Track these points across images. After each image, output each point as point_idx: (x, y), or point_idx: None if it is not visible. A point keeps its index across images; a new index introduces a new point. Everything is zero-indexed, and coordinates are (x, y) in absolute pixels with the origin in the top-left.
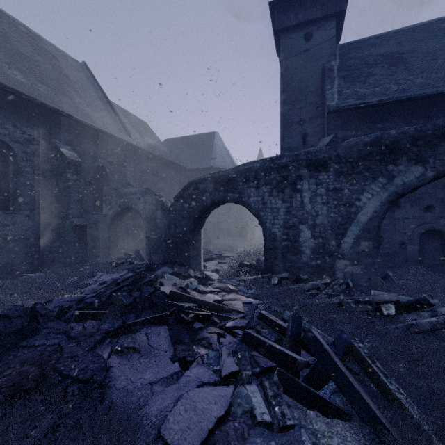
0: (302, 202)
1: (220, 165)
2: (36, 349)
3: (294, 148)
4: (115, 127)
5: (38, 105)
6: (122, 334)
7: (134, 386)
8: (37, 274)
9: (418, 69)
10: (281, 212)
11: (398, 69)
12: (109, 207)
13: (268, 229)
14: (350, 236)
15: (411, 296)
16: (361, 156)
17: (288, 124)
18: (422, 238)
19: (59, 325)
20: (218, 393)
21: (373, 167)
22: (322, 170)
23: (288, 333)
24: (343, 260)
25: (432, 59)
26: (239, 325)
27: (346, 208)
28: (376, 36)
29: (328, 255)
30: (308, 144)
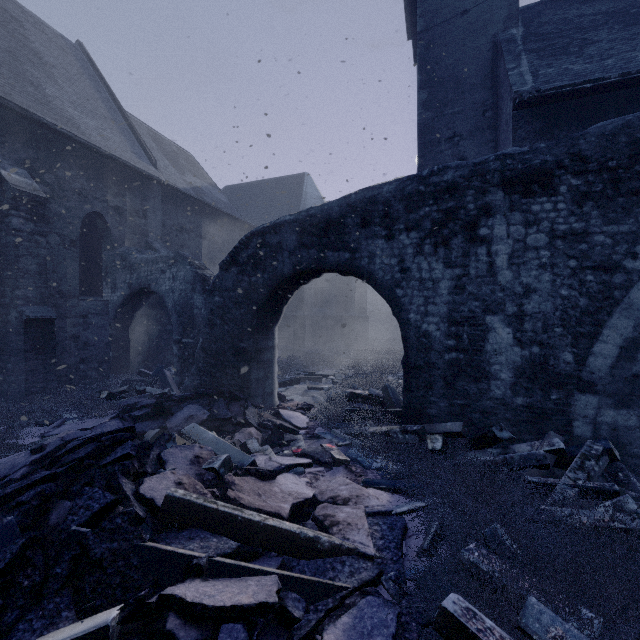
0: (492, 265)
1: None
2: None
3: None
4: (128, 148)
5: None
6: None
7: None
8: None
9: None
10: (444, 288)
11: None
12: (112, 288)
13: (414, 326)
14: (611, 339)
15: None
16: None
17: (431, 142)
18: None
19: None
20: None
21: None
22: (539, 190)
23: None
24: (591, 395)
25: None
26: (369, 639)
27: (600, 275)
28: None
29: (555, 383)
30: None
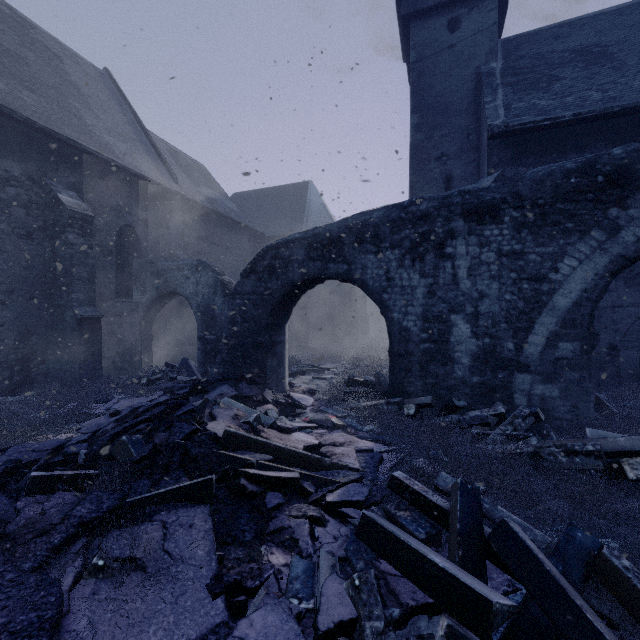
0: (455, 276)
1: None
2: None
3: None
4: (153, 167)
5: (20, 122)
6: (116, 523)
7: None
8: (14, 398)
9: (634, 68)
10: (419, 293)
11: (601, 68)
12: (142, 291)
13: (397, 323)
14: (540, 332)
15: None
16: (560, 194)
17: (422, 161)
18: None
19: None
20: None
21: (581, 212)
22: (490, 220)
23: (454, 525)
24: (526, 374)
25: None
26: (352, 498)
27: (533, 284)
28: (560, 24)
29: (501, 366)
30: None
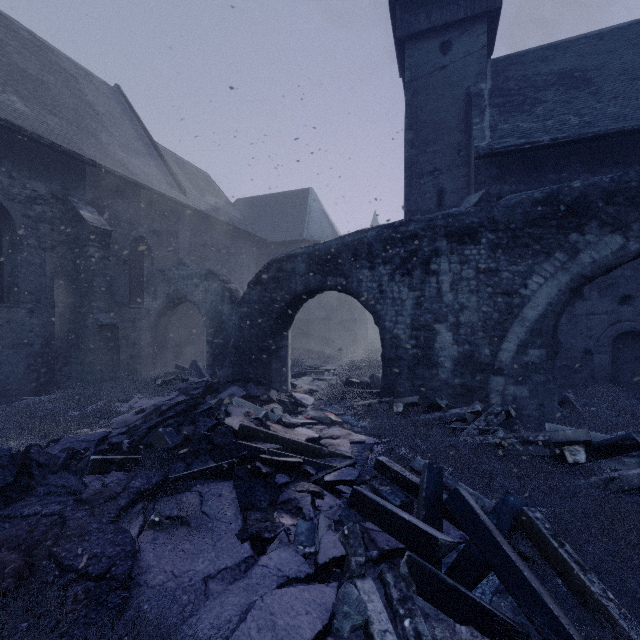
0: (440, 290)
1: (316, 236)
2: (24, 521)
3: (425, 211)
4: (163, 180)
5: (46, 146)
6: (162, 494)
7: (177, 583)
8: (43, 398)
9: (609, 94)
10: (408, 305)
11: (580, 93)
12: (153, 298)
13: (388, 331)
14: (512, 340)
15: (605, 432)
16: (529, 220)
17: (416, 175)
18: (616, 344)
19: (65, 480)
20: (312, 597)
21: (546, 236)
22: (469, 241)
23: (421, 493)
24: (501, 377)
25: (631, 78)
26: (345, 478)
27: (506, 298)
28: (546, 46)
29: (478, 369)
30: (446, 205)
